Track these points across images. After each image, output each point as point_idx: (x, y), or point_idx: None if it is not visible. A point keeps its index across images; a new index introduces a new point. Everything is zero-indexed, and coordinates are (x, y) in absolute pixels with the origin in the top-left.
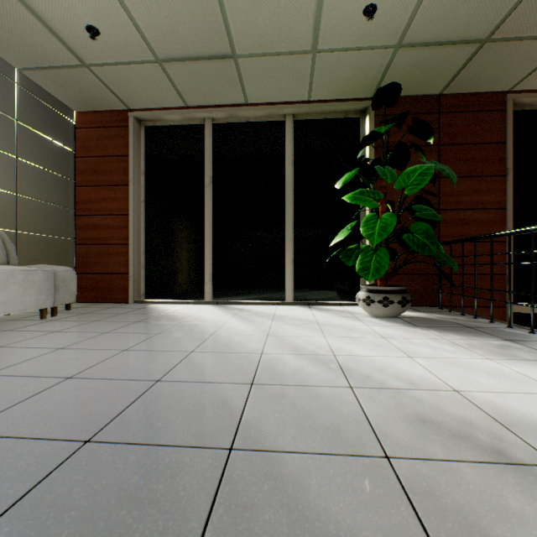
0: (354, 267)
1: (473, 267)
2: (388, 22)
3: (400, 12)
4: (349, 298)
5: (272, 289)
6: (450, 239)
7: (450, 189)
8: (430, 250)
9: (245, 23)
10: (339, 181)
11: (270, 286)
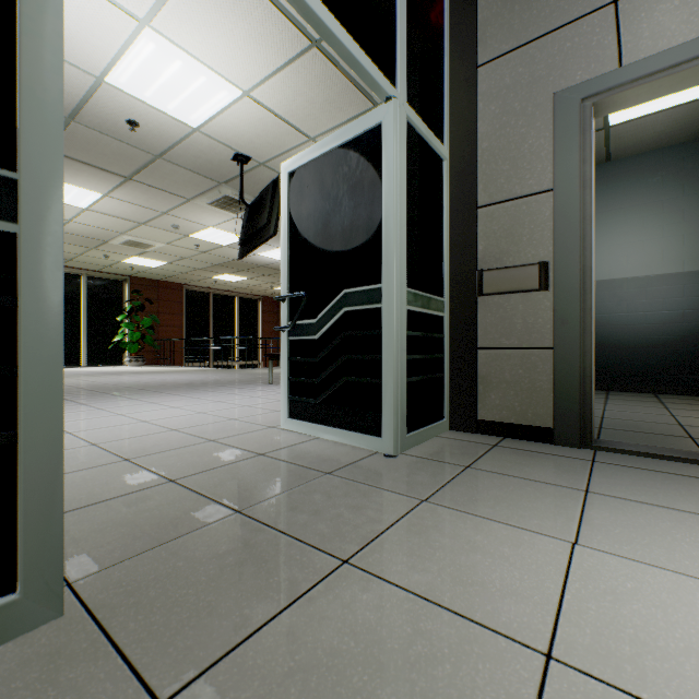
0: (122, 349)
1: (172, 349)
2: (139, 269)
3: (143, 269)
4: (118, 363)
5: (74, 360)
6: (163, 338)
7: (163, 318)
8: (152, 344)
9: (84, 259)
10: (120, 318)
11: (73, 359)
